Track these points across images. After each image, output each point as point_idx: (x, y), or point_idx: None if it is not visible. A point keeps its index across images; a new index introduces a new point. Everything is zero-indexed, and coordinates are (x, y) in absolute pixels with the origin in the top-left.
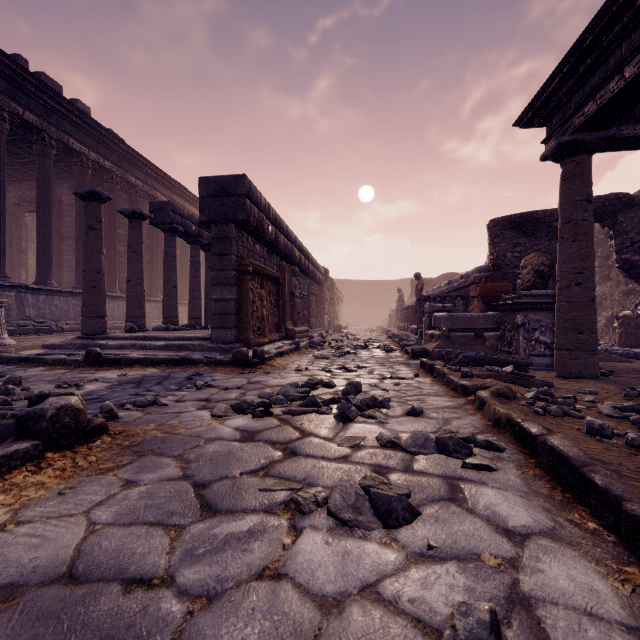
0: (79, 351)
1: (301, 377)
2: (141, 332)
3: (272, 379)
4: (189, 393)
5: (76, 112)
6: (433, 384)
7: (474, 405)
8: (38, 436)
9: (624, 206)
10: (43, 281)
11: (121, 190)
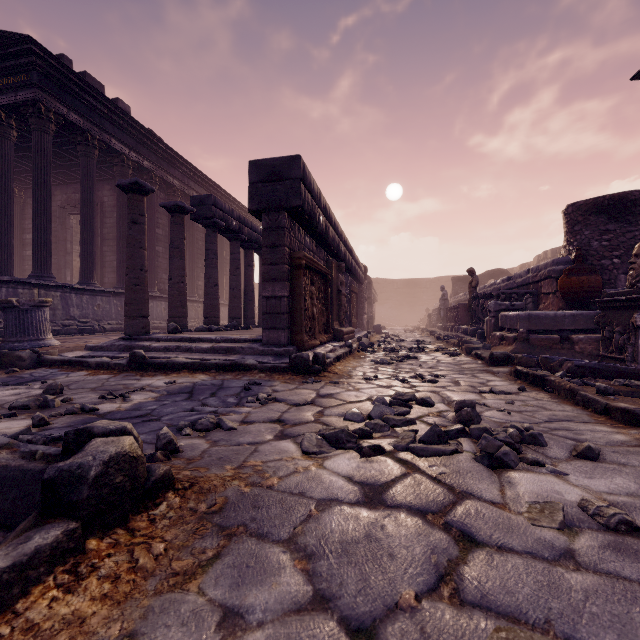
0: (122, 353)
1: (378, 389)
2: (184, 333)
3: (345, 391)
4: (253, 409)
5: (117, 112)
6: (558, 403)
7: None
8: (75, 512)
9: None
10: (86, 281)
11: (159, 190)
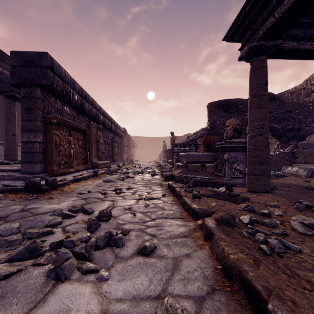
0: None
1: (75, 201)
2: None
3: (47, 205)
4: None
5: None
6: (173, 204)
7: (202, 231)
8: None
9: (271, 99)
10: None
11: None
